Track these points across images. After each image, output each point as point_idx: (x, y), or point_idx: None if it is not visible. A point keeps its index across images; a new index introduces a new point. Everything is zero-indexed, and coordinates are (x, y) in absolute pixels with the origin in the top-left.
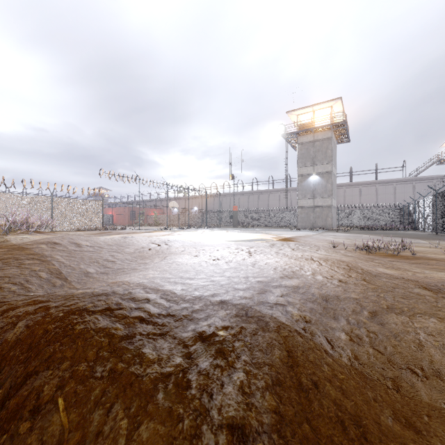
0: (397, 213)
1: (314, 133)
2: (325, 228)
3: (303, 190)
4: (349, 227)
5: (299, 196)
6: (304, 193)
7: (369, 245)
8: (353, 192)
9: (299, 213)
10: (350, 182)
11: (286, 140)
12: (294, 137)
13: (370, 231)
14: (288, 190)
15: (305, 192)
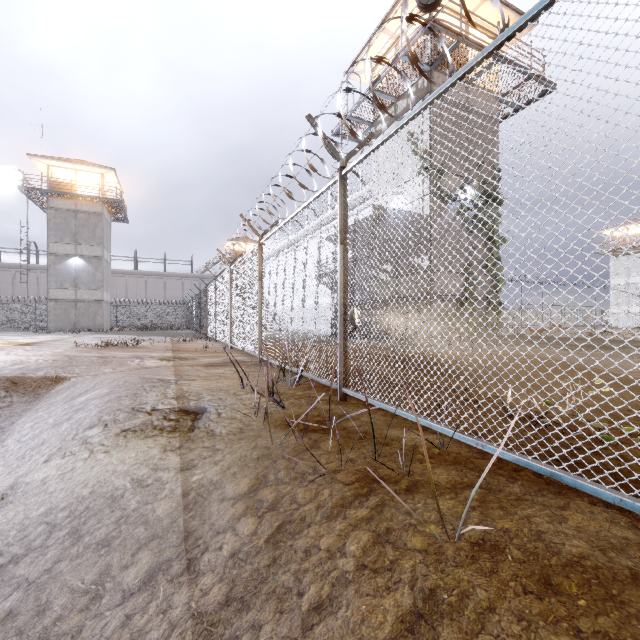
0: (183, 312)
1: (77, 201)
2: (94, 329)
3: (59, 276)
4: (129, 327)
5: (52, 284)
6: (60, 280)
7: (107, 343)
8: (138, 284)
9: (52, 308)
10: (135, 270)
11: (27, 195)
12: (43, 195)
13: (145, 332)
14: (33, 268)
15: (62, 279)
